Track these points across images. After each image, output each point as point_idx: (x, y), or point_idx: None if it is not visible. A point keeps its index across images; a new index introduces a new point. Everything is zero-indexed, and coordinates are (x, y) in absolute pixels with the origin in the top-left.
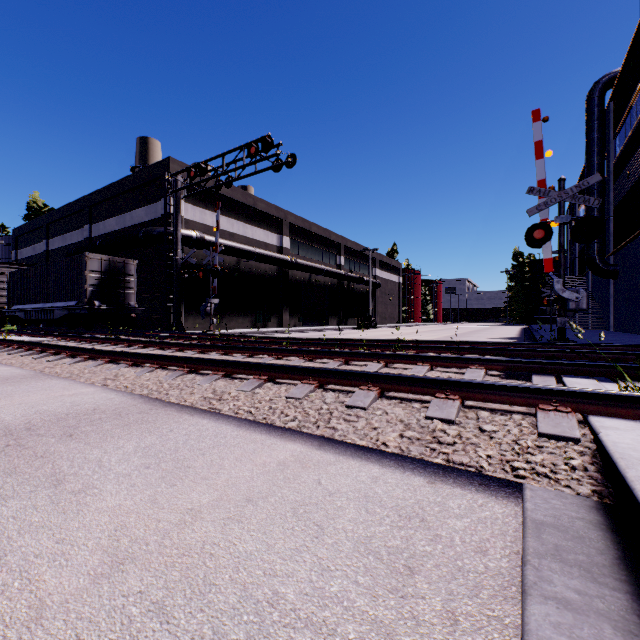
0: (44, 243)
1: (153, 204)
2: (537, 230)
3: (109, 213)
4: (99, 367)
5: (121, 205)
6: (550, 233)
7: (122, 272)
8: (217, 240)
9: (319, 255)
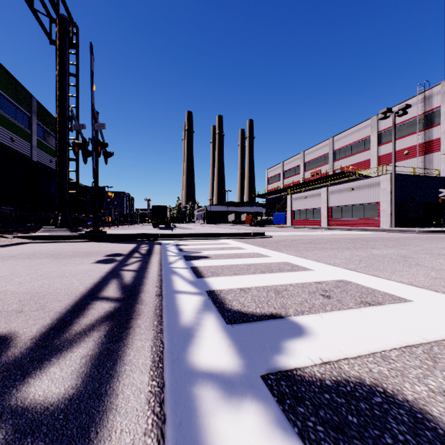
0: None
1: None
2: None
3: None
4: None
5: None
6: None
7: None
8: None
9: None
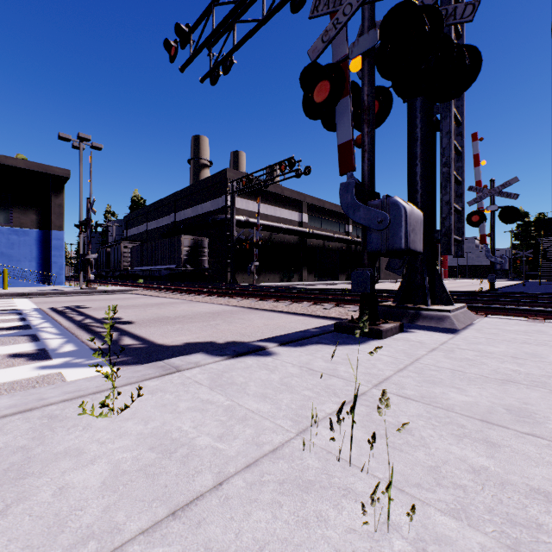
0: (145, 225)
1: (216, 199)
2: (474, 216)
3: (187, 205)
4: (216, 299)
5: (195, 200)
6: (483, 218)
7: (200, 246)
8: (258, 223)
9: (331, 225)
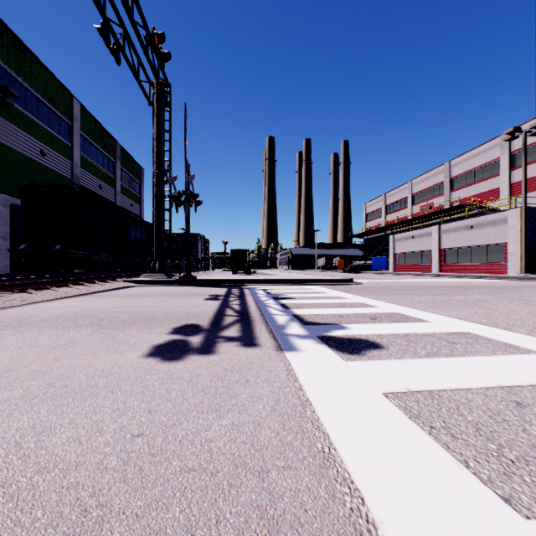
0: None
1: None
2: None
3: None
4: None
5: None
6: None
7: None
8: None
9: None
